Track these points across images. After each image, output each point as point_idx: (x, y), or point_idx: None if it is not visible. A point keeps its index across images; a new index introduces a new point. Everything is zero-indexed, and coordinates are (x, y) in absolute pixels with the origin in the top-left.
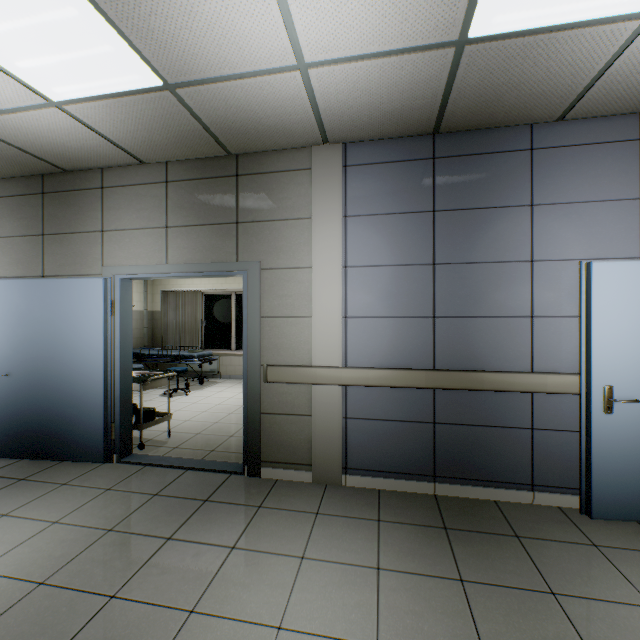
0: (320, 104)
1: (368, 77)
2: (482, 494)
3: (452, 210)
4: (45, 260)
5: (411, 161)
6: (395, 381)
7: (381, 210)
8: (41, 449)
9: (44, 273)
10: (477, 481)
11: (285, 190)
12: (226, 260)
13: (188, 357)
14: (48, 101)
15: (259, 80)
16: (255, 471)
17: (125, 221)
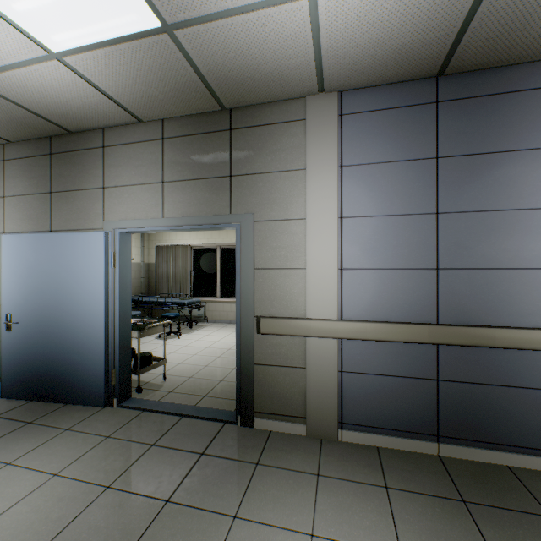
0: (323, 43)
1: (383, 3)
2: (492, 458)
3: (457, 156)
4: (52, 216)
5: (412, 106)
6: (395, 335)
7: (379, 158)
8: (48, 392)
9: (52, 228)
10: (486, 443)
11: (278, 142)
12: (220, 213)
13: (179, 304)
14: (48, 53)
15: (262, 14)
16: (248, 421)
17: (124, 178)
